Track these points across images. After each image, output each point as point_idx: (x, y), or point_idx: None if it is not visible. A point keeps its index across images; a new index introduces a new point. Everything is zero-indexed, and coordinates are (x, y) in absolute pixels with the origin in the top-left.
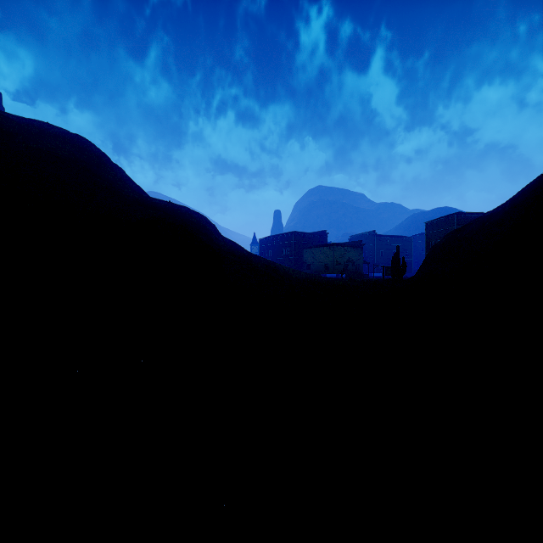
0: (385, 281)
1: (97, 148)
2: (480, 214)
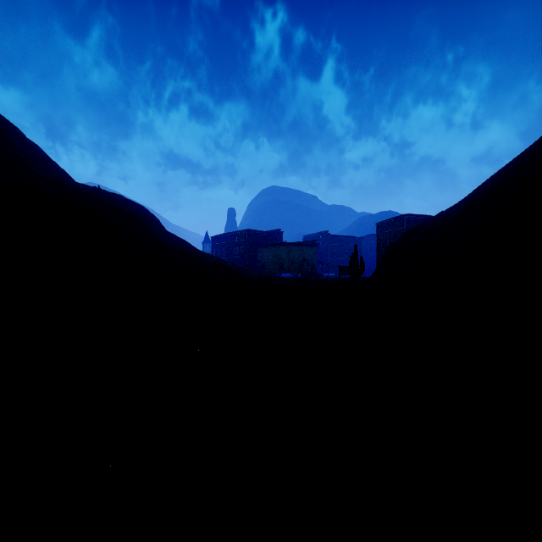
0: (342, 281)
1: (4, 117)
2: (426, 216)
